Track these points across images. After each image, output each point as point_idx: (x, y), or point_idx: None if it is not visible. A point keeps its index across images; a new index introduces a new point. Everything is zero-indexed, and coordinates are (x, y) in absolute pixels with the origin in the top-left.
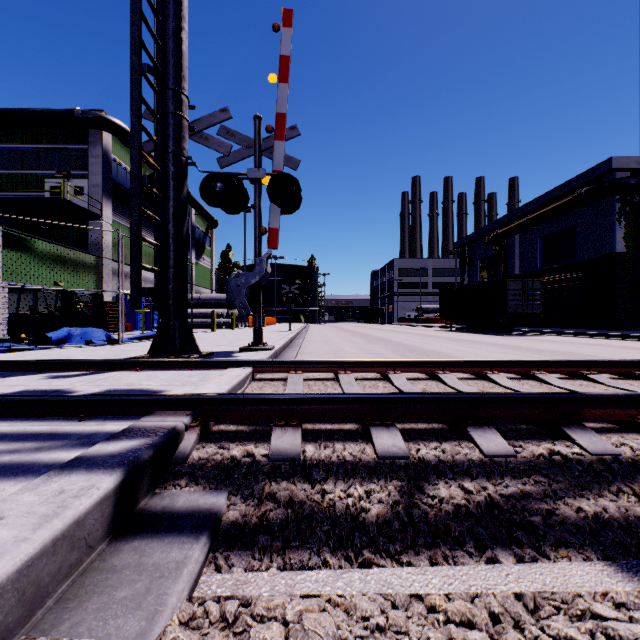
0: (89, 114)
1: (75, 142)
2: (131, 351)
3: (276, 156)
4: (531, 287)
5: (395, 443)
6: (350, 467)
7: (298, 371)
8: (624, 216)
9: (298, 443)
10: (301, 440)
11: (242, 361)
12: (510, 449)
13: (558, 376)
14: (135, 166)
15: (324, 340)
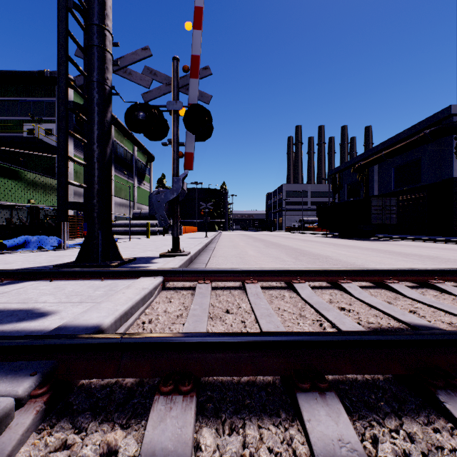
0: (55, 74)
1: (46, 95)
2: (68, 256)
3: (191, 91)
4: (389, 204)
5: (342, 434)
6: None
7: (206, 280)
8: None
9: (188, 436)
10: (194, 424)
11: (153, 271)
12: None
13: (451, 284)
14: (61, 92)
15: (232, 245)
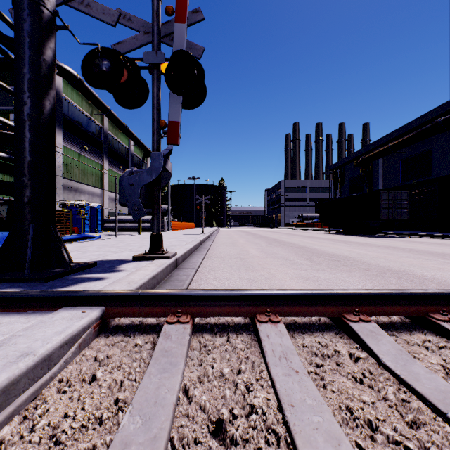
0: None
1: None
2: None
3: (177, 40)
4: (400, 198)
5: None
6: None
7: (183, 316)
8: None
9: None
10: None
11: (85, 296)
12: None
13: None
14: None
15: (230, 242)
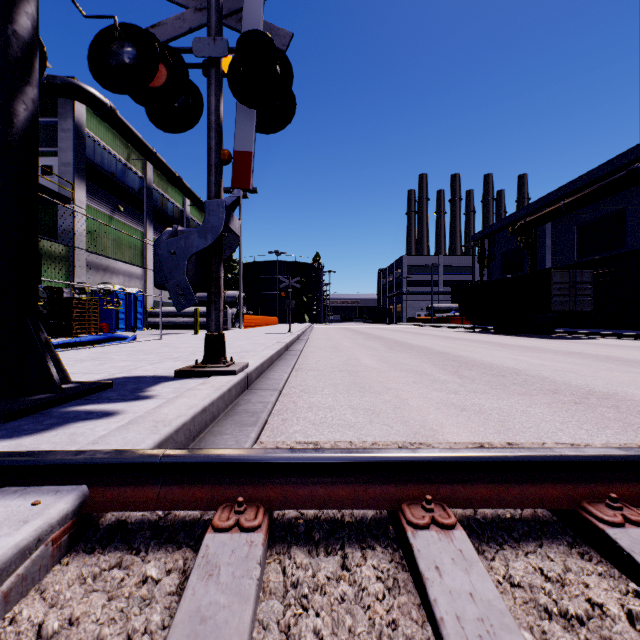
0: (56, 79)
1: (43, 114)
2: None
3: (248, 21)
4: (580, 280)
5: None
6: None
7: (249, 510)
8: None
9: None
10: None
11: (46, 465)
12: None
13: None
14: None
15: (331, 345)
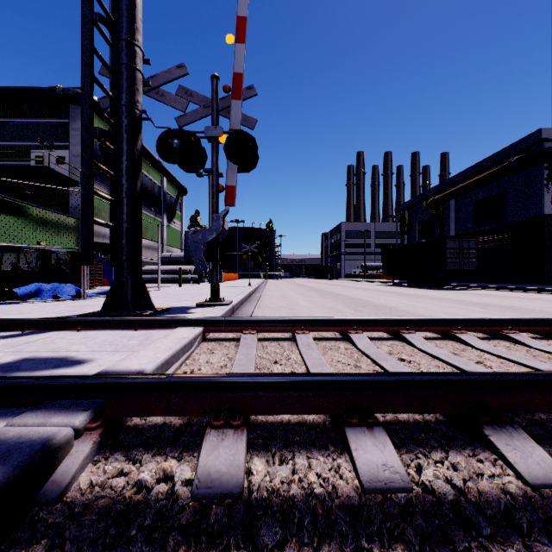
0: (69, 91)
1: (57, 117)
2: (90, 306)
3: (233, 115)
4: (467, 246)
5: (386, 460)
6: (321, 513)
7: (252, 331)
8: (551, 182)
9: (240, 461)
10: (245, 453)
11: (192, 320)
12: None
13: (528, 335)
14: (86, 117)
15: (280, 294)
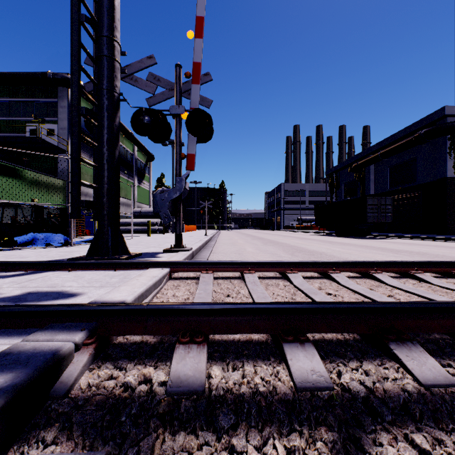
0: (58, 75)
1: (48, 96)
2: (77, 252)
3: (193, 96)
4: (384, 203)
5: (314, 367)
6: (264, 405)
7: (209, 271)
8: (453, 150)
9: (202, 367)
10: (206, 362)
11: (161, 262)
12: (448, 375)
13: (431, 275)
14: (74, 99)
15: (231, 242)
